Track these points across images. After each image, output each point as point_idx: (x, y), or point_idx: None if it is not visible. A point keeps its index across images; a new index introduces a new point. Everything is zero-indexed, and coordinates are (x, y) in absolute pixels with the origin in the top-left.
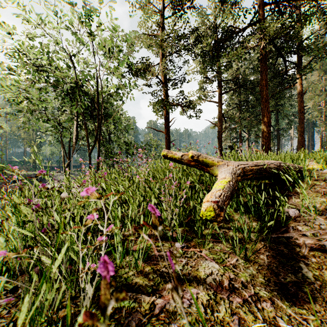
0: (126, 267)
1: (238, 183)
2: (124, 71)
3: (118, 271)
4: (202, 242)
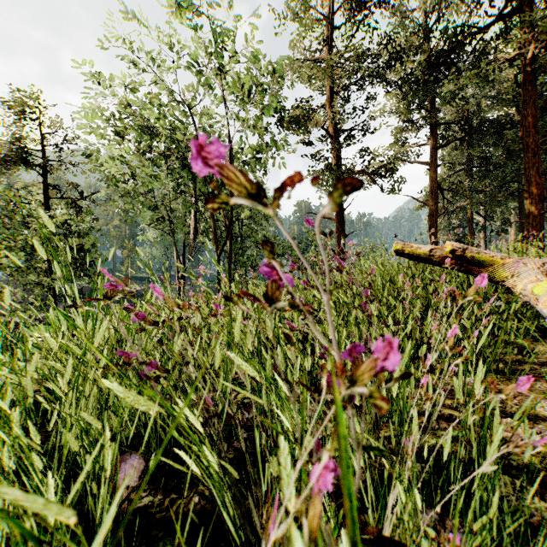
0: (414, 399)
1: None
2: (270, 123)
3: (407, 401)
4: (504, 379)
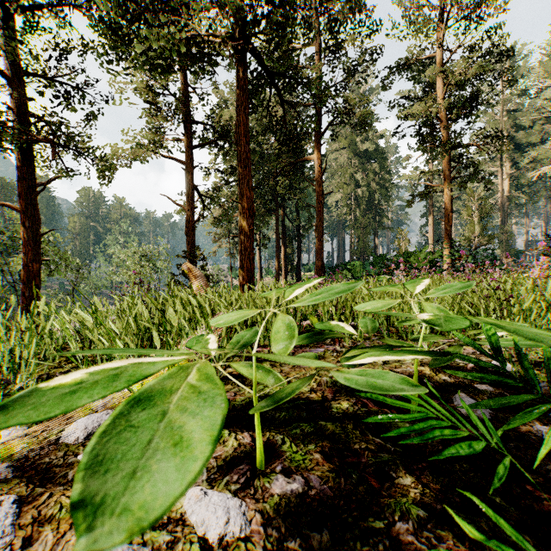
0: None
1: None
2: None
3: None
4: None
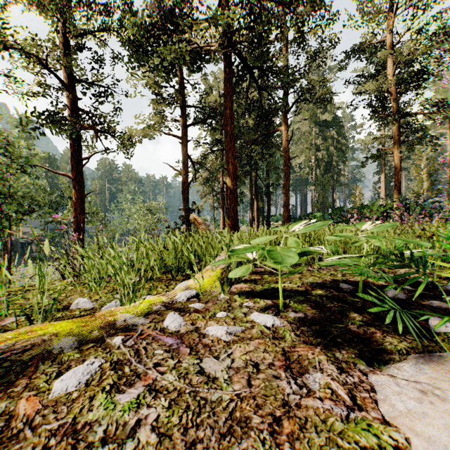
0: None
1: None
2: None
3: None
4: None
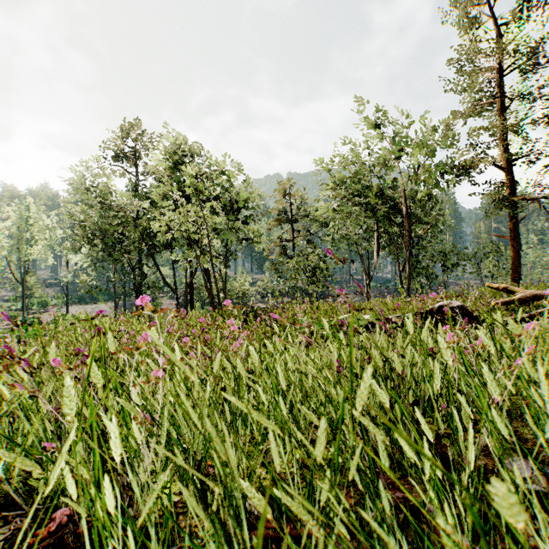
0: None
1: (529, 301)
2: None
3: None
4: None
